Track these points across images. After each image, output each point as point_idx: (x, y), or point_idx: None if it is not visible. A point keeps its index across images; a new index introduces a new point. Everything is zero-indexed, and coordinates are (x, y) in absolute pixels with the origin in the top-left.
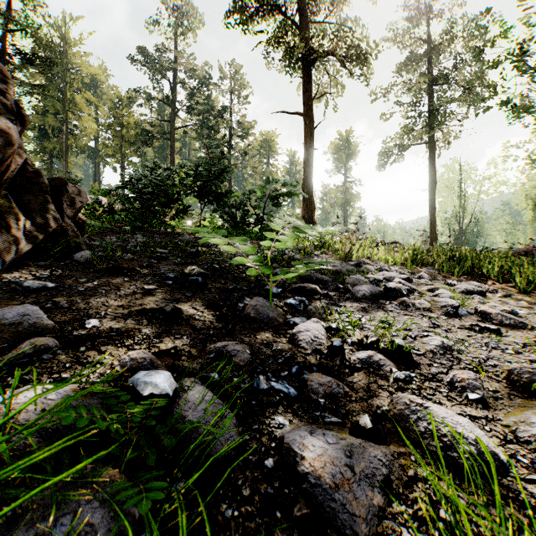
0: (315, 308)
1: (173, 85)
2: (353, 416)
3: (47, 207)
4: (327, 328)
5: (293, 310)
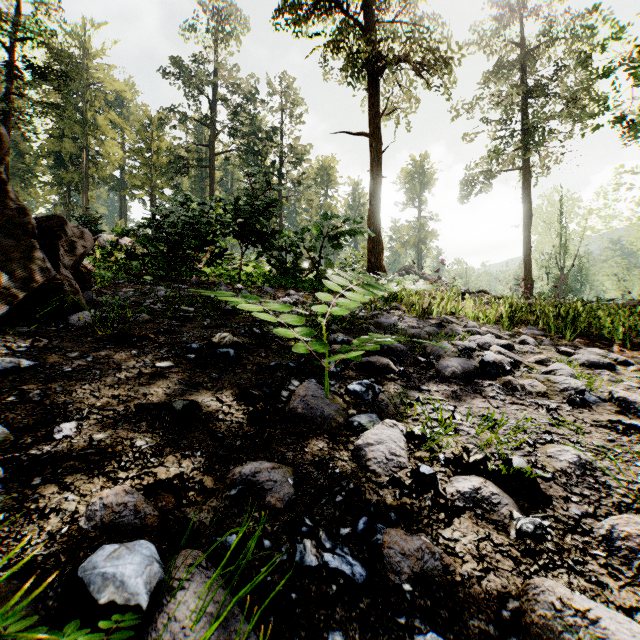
0: (389, 399)
1: (213, 102)
2: (463, 624)
3: (32, 255)
4: (407, 436)
5: (358, 400)
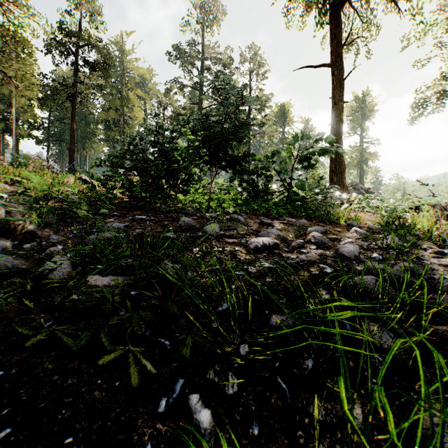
0: None
1: (201, 72)
2: None
3: None
4: None
5: None
